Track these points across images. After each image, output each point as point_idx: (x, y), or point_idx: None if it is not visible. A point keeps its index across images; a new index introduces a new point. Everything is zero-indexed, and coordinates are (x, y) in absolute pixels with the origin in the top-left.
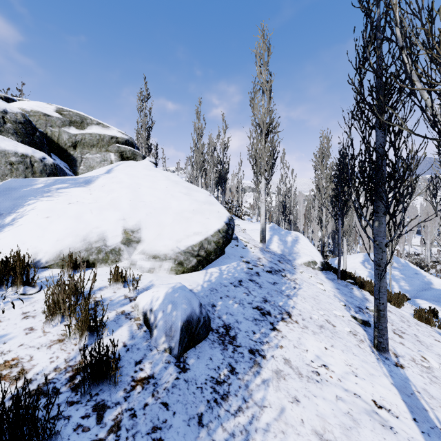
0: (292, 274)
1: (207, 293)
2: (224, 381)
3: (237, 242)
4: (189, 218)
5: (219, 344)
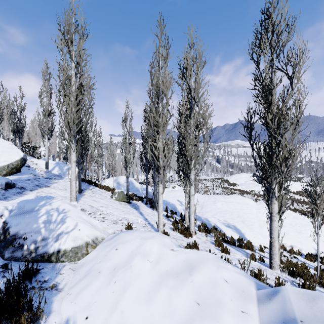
0: (59, 180)
1: (13, 181)
2: (21, 192)
3: (30, 168)
4: (0, 155)
5: (19, 189)
